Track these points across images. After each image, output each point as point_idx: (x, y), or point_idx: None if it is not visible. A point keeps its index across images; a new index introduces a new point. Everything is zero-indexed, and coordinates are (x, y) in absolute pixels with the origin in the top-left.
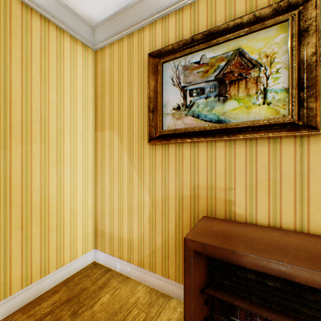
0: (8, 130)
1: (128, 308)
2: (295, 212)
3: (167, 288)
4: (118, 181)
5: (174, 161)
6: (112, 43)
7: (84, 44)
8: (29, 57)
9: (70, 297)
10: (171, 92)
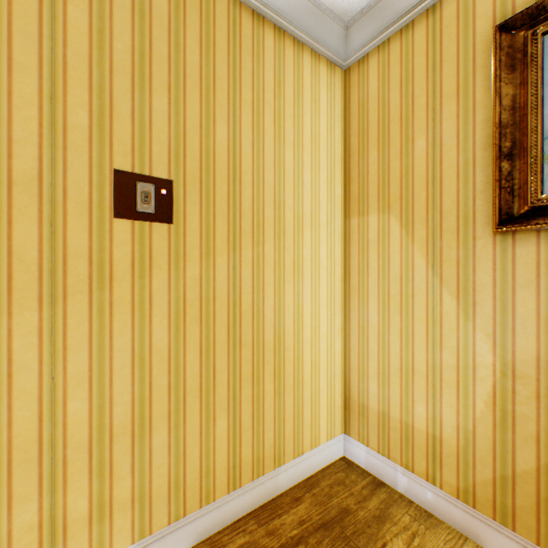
0: (237, 221)
1: None
2: None
3: None
4: (399, 311)
5: None
6: (384, 43)
7: (328, 61)
8: (261, 100)
9: (326, 520)
10: None
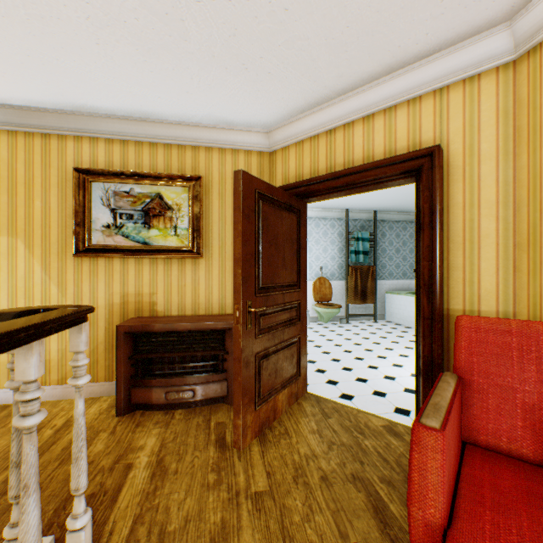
0: None
1: (55, 414)
2: (193, 304)
3: (97, 391)
4: (25, 297)
5: (104, 274)
6: (14, 131)
7: None
8: None
9: None
10: (101, 211)
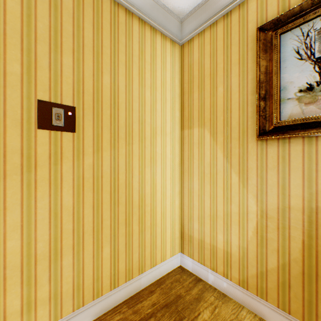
0: (116, 131)
1: None
2: None
3: None
4: (209, 183)
5: (299, 161)
6: (201, 32)
7: (171, 40)
8: (131, 61)
9: (168, 302)
10: (295, 69)
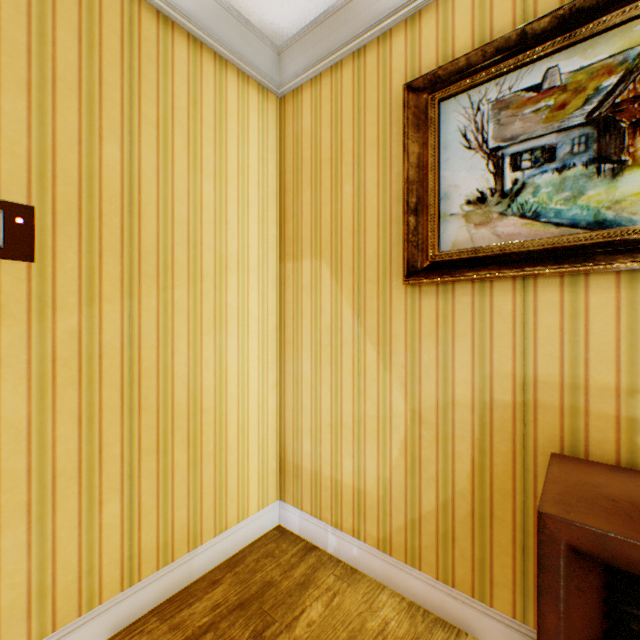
0: (136, 261)
1: None
2: None
3: (451, 609)
4: (330, 363)
5: (468, 322)
6: (316, 77)
7: (260, 85)
8: (170, 119)
9: (245, 599)
10: (461, 165)
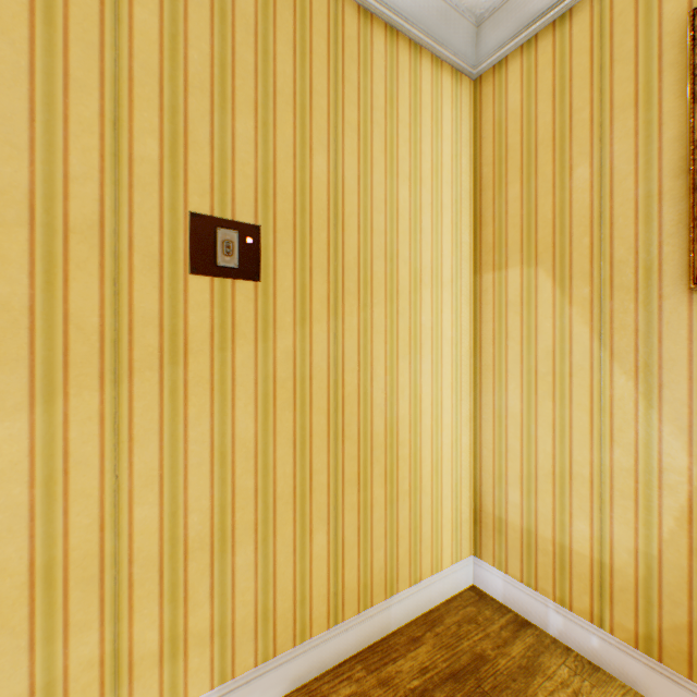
0: (339, 278)
1: None
2: None
3: None
4: (551, 396)
5: None
6: (529, 41)
7: (453, 69)
8: (368, 121)
9: (456, 669)
10: None
